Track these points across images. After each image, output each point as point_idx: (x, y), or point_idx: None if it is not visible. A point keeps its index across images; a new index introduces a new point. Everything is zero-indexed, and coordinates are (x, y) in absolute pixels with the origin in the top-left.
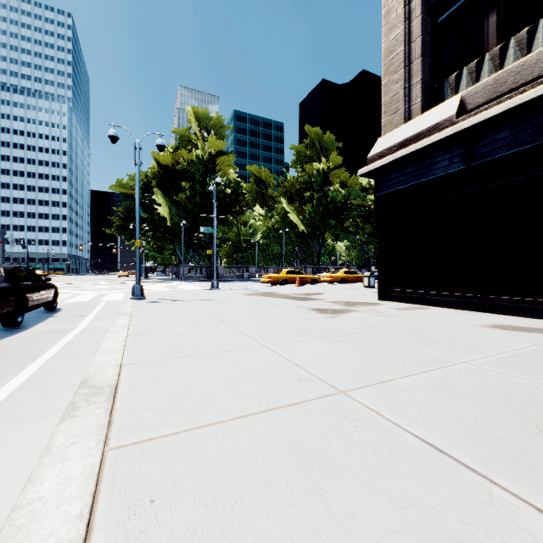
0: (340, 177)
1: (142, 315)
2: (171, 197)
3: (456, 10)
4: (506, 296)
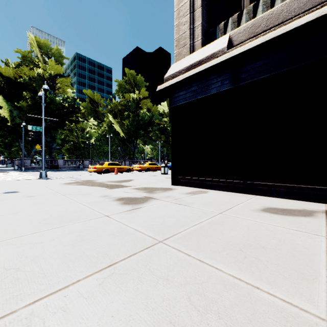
0: (147, 105)
1: None
2: (13, 103)
3: None
4: (259, 181)
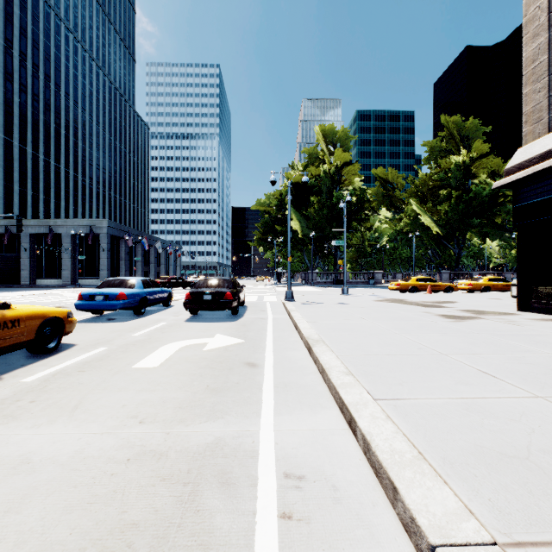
0: (488, 167)
1: (305, 312)
2: (301, 211)
3: None
4: None
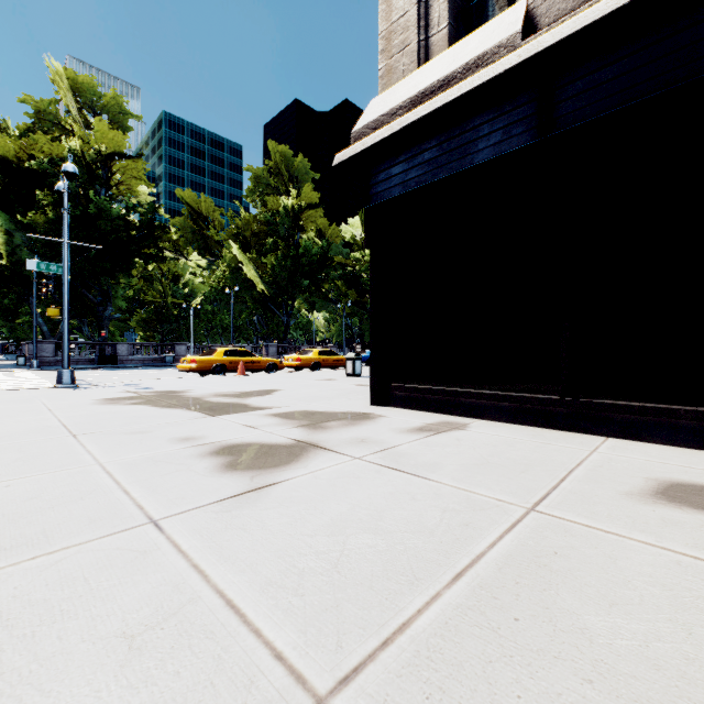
0: (316, 223)
1: None
2: (15, 216)
3: None
4: (614, 399)
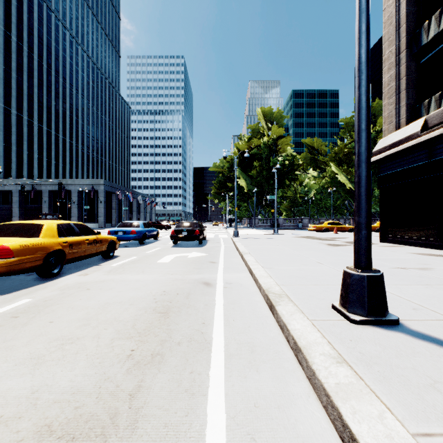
0: None
1: (244, 242)
2: (247, 172)
3: (431, 57)
4: None
